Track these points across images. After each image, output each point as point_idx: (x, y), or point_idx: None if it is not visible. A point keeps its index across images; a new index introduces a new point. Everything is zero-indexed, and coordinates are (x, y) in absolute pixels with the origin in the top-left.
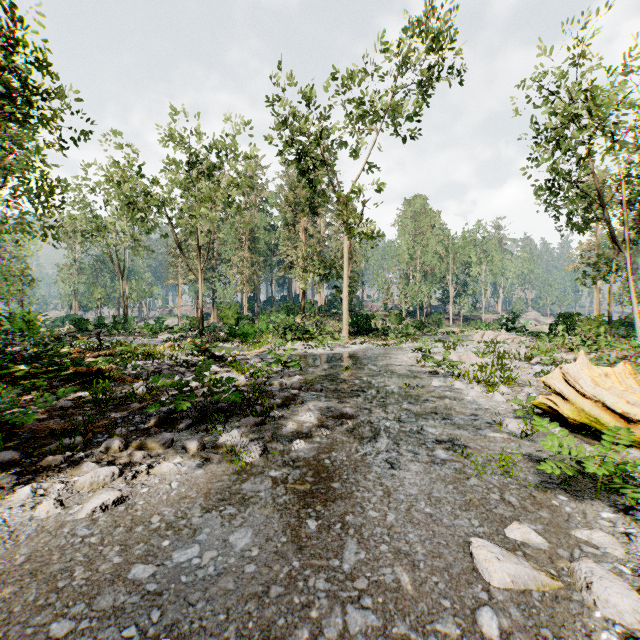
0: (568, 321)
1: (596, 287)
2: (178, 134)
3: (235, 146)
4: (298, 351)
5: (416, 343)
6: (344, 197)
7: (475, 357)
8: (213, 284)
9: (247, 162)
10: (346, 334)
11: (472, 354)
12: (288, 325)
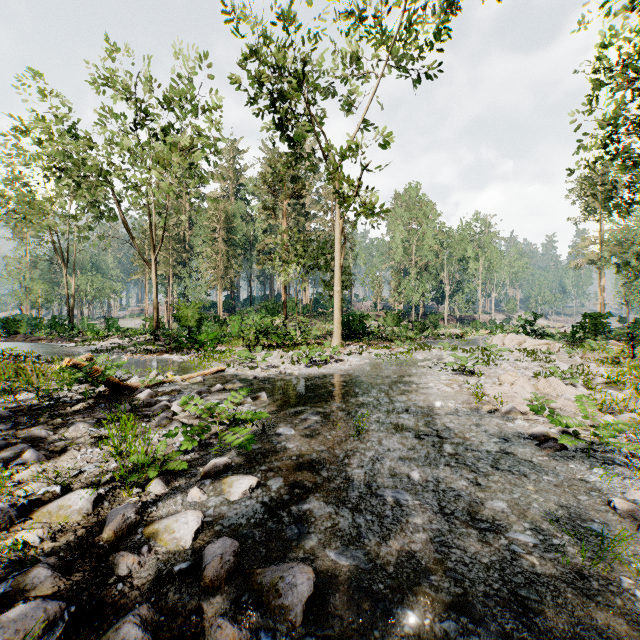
0: (596, 322)
1: (600, 285)
2: (117, 76)
3: (194, 97)
4: (271, 370)
5: (429, 352)
6: (337, 153)
7: (564, 386)
8: (183, 280)
9: (209, 116)
10: (338, 340)
11: (556, 381)
12: (264, 328)
